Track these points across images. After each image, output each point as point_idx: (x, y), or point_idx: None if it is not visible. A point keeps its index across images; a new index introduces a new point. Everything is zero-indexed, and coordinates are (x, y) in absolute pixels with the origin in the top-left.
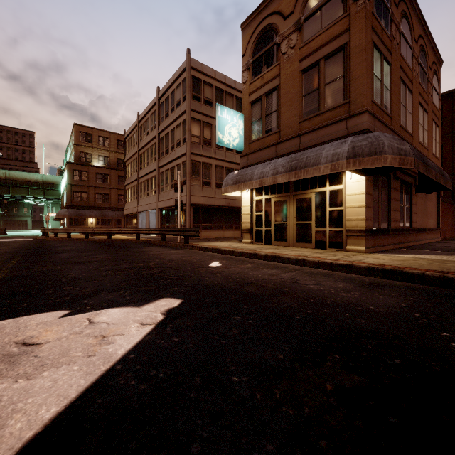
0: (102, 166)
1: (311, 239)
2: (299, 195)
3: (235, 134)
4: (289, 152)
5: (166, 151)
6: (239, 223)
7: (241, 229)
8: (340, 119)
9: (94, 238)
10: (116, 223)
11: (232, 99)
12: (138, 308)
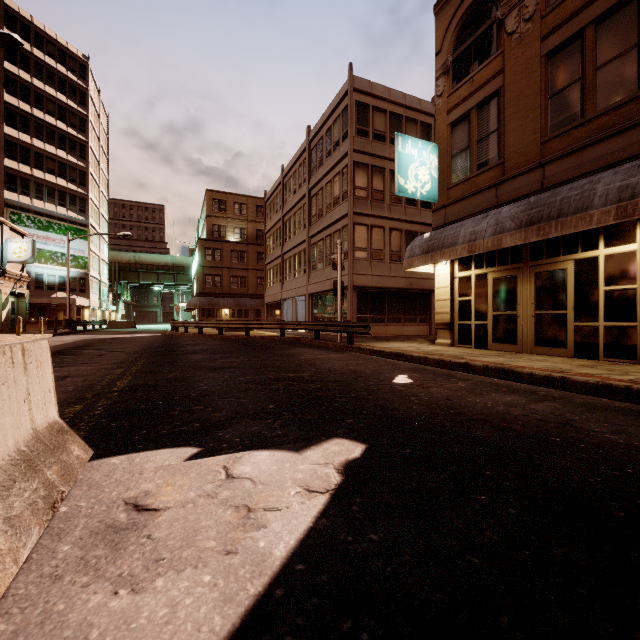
0: (238, 240)
1: (566, 341)
2: (541, 267)
3: (425, 176)
4: (522, 195)
5: (319, 214)
6: (426, 314)
7: (429, 324)
8: (630, 125)
9: (229, 334)
10: (255, 315)
11: (415, 128)
12: (298, 455)
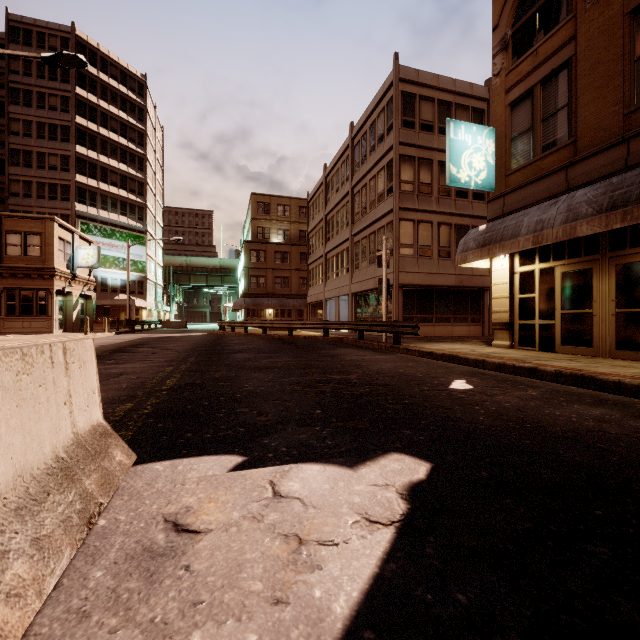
0: (282, 242)
1: None
2: (624, 258)
3: (480, 163)
4: (600, 176)
5: (363, 212)
6: (478, 313)
7: (482, 324)
8: None
9: (273, 334)
10: (298, 315)
11: (466, 115)
12: (352, 472)
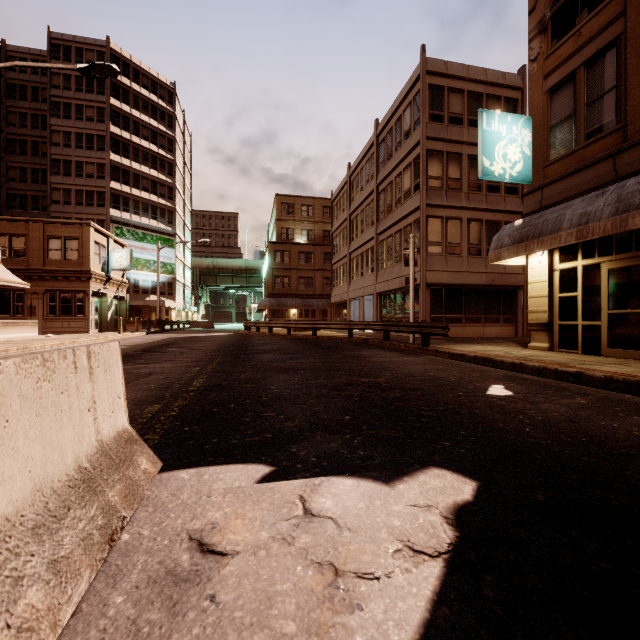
0: (305, 242)
1: None
2: None
3: (515, 155)
4: None
5: (388, 209)
6: (511, 313)
7: (515, 324)
8: None
9: (297, 334)
10: (322, 315)
11: (497, 105)
12: (389, 489)
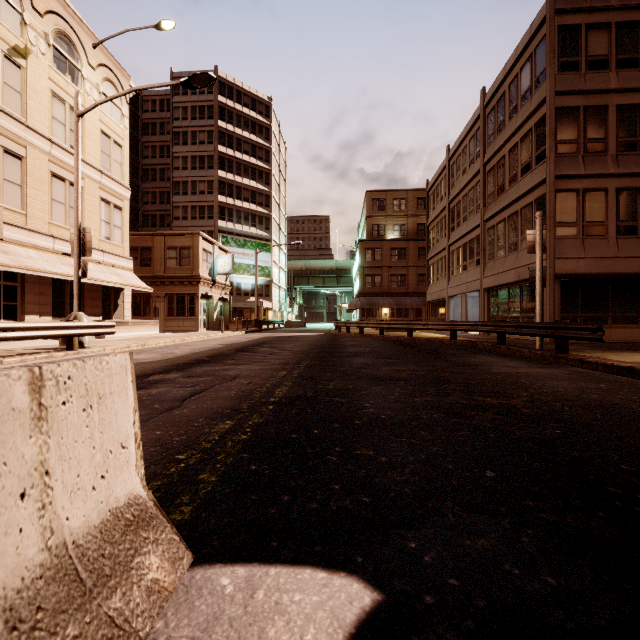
0: (398, 238)
1: None
2: None
3: None
4: None
5: (499, 190)
6: None
7: None
8: None
9: (389, 335)
10: (415, 314)
11: None
12: None
